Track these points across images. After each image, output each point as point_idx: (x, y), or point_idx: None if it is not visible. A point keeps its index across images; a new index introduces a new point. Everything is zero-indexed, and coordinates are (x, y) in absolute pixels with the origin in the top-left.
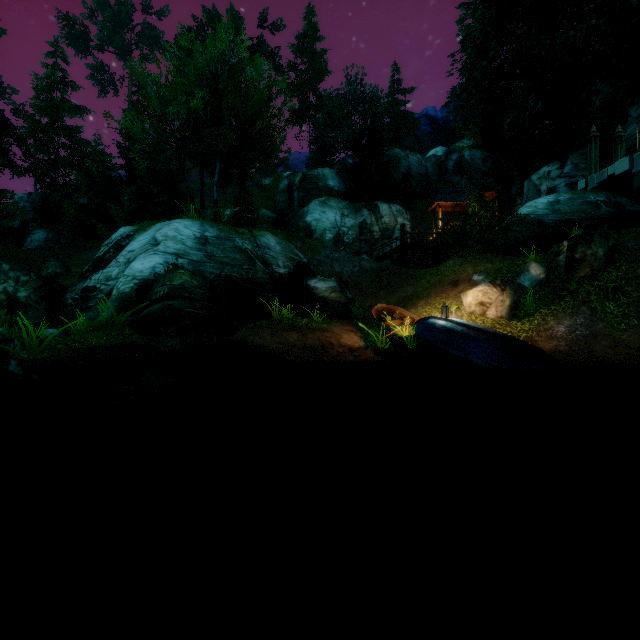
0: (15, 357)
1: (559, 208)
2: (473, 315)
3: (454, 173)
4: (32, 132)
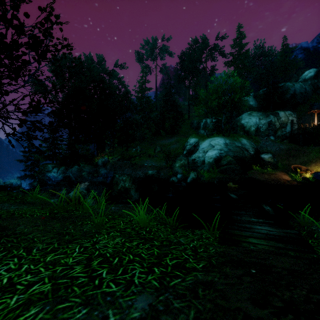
0: (201, 179)
1: None
2: None
3: None
4: (138, 101)
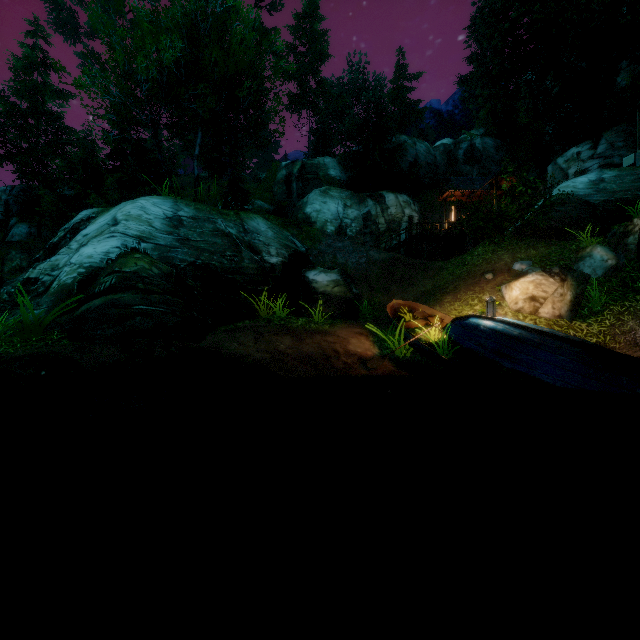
0: None
1: (605, 187)
2: (520, 313)
3: (464, 162)
4: (8, 116)
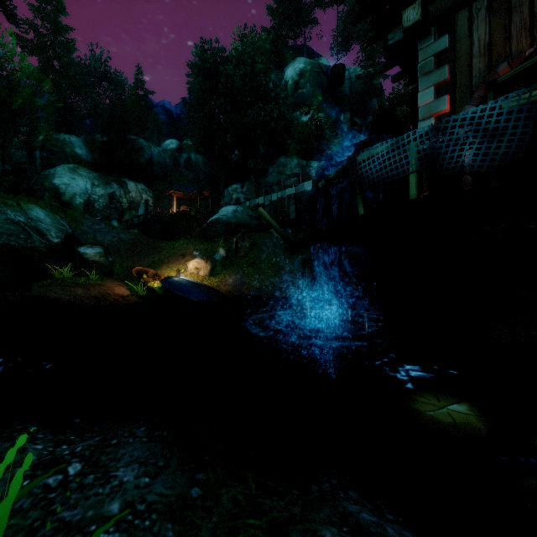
0: None
1: (237, 215)
2: (193, 274)
3: (185, 168)
4: None
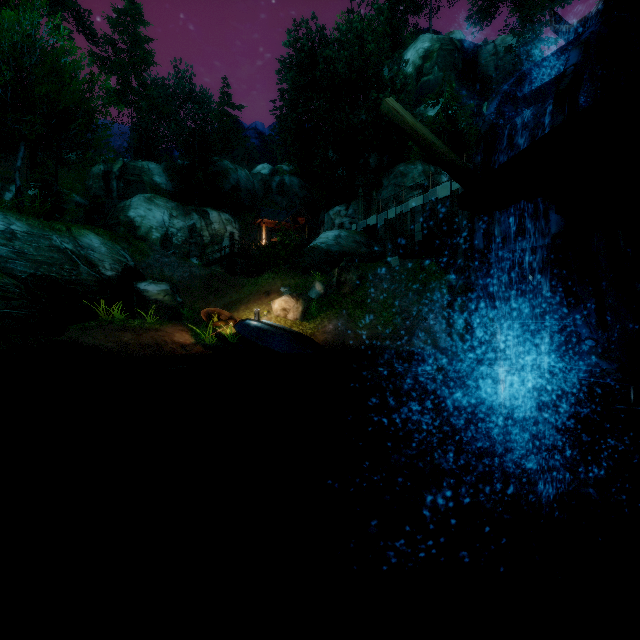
0: None
1: (340, 242)
2: (279, 317)
3: (277, 193)
4: None
